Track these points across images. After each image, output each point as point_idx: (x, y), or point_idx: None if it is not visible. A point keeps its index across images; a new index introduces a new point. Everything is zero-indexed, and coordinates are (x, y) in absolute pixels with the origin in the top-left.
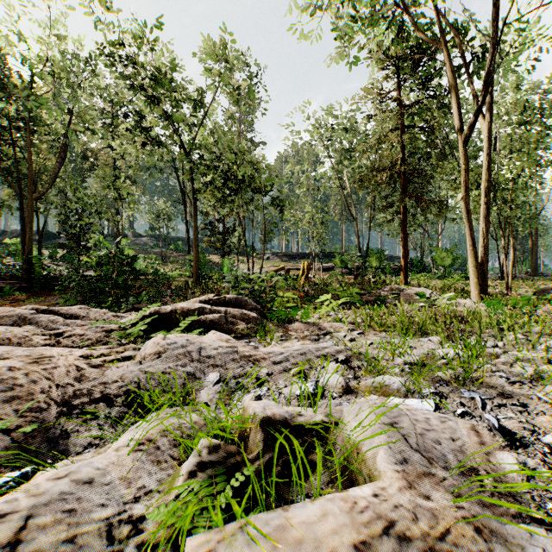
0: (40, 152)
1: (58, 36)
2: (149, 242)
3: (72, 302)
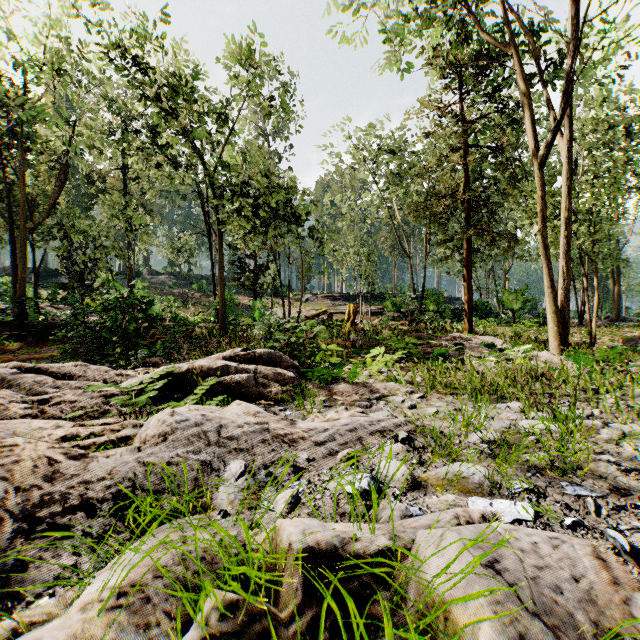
0: (37, 174)
1: (56, 36)
2: (168, 281)
3: (72, 353)
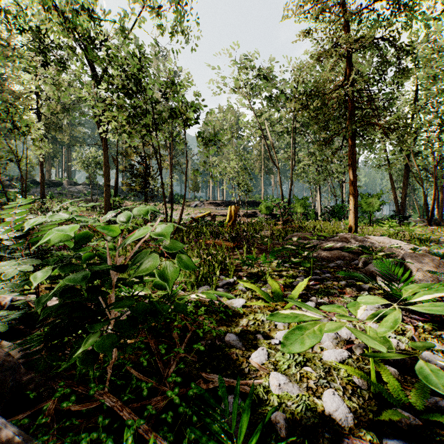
0: None
1: None
2: (84, 190)
3: None
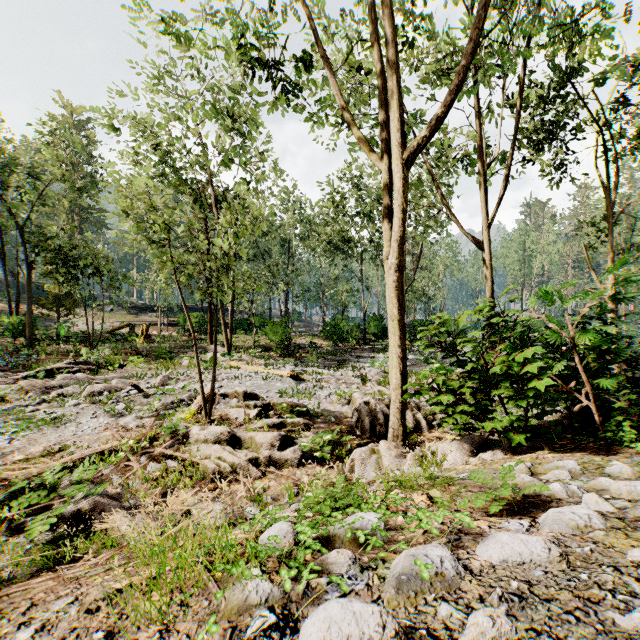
0: None
1: None
2: None
3: None
